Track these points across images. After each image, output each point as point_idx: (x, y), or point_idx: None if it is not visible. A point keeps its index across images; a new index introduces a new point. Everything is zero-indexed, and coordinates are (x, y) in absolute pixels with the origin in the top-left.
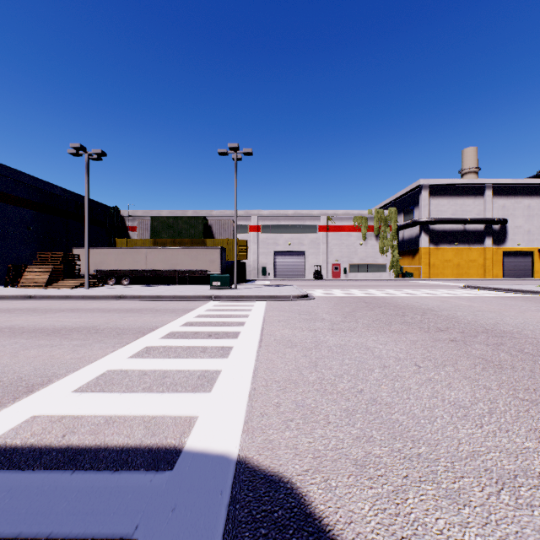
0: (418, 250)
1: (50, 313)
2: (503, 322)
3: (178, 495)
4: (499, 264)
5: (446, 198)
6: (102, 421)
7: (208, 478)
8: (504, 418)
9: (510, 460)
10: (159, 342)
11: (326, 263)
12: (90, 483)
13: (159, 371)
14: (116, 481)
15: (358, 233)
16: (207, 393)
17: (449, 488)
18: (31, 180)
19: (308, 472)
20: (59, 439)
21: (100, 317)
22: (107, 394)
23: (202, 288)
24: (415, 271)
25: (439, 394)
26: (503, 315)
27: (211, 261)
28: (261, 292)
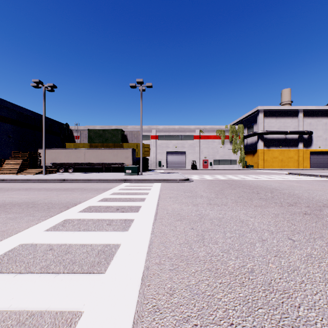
0: (257, 151)
1: (9, 191)
2: None
3: None
4: (307, 159)
5: (274, 118)
6: None
7: None
8: None
9: None
10: (76, 216)
11: (199, 159)
12: None
13: (65, 246)
14: None
15: (219, 140)
16: (101, 274)
17: None
18: (11, 106)
19: None
20: None
21: (42, 194)
22: (1, 276)
23: (119, 175)
24: (254, 164)
25: None
26: None
27: (126, 157)
28: (158, 177)
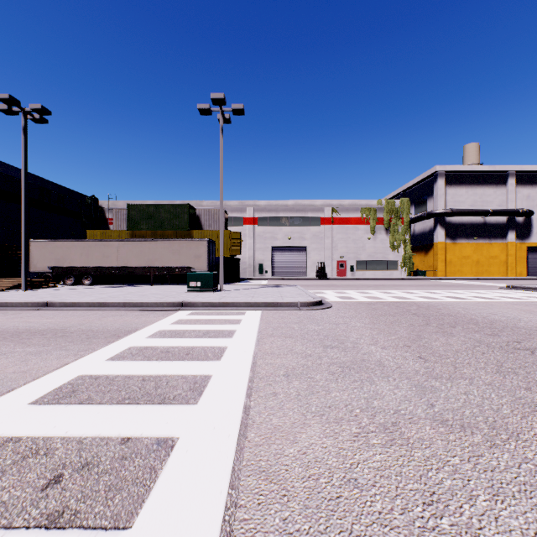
0: (433, 245)
1: None
2: None
3: None
4: (523, 261)
5: (464, 187)
6: None
7: None
8: None
9: None
10: None
11: (331, 260)
12: None
13: None
14: None
15: (366, 226)
16: None
17: None
18: None
19: None
20: None
21: None
22: None
23: (177, 290)
24: (428, 268)
25: None
26: None
27: (196, 257)
28: (255, 296)
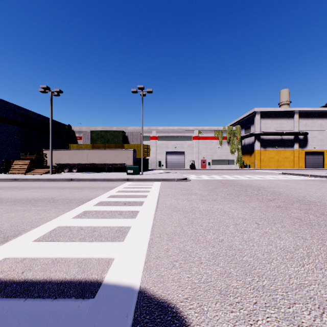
0: (254, 151)
1: (26, 189)
2: (308, 195)
3: (96, 318)
4: (302, 160)
5: (271, 119)
6: (50, 262)
7: (118, 304)
8: (317, 259)
9: (326, 290)
10: (92, 208)
11: (198, 159)
12: (36, 308)
13: (91, 227)
14: (54, 306)
15: (217, 140)
16: (121, 242)
17: (286, 312)
18: (17, 108)
19: (187, 300)
20: (19, 274)
21: (57, 192)
22: (55, 243)
23: (121, 174)
24: (252, 164)
25: (273, 243)
26: (308, 191)
27: (127, 158)
28: (158, 176)
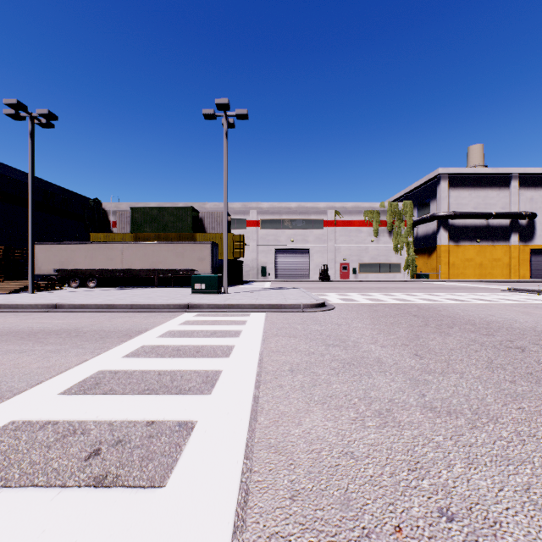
0: (436, 247)
1: None
2: None
3: None
4: (526, 263)
5: (467, 190)
6: None
7: None
8: None
9: None
10: None
11: (334, 262)
12: None
13: None
14: None
15: (369, 228)
16: None
17: None
18: None
19: None
20: None
21: None
22: None
23: (182, 293)
24: (432, 271)
25: None
26: None
27: (200, 259)
28: (259, 298)
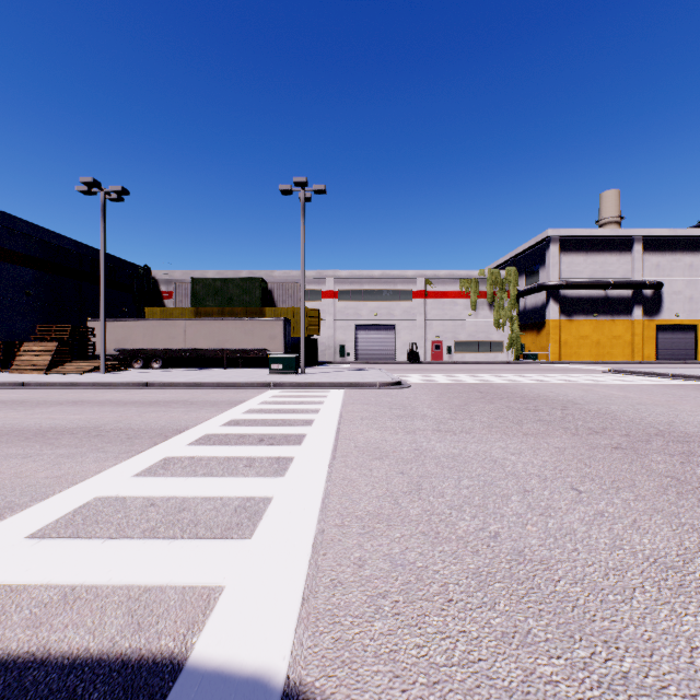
0: (545, 323)
1: (41, 407)
2: (680, 420)
3: None
4: (651, 342)
5: (582, 255)
6: (56, 597)
7: None
8: None
9: None
10: (184, 451)
11: (424, 340)
12: None
13: (176, 499)
14: None
15: (465, 300)
16: (246, 540)
17: None
18: (31, 230)
19: None
20: None
21: (110, 413)
22: (81, 542)
23: (258, 373)
24: (541, 350)
25: (624, 542)
26: (676, 410)
27: (271, 338)
28: (338, 378)
